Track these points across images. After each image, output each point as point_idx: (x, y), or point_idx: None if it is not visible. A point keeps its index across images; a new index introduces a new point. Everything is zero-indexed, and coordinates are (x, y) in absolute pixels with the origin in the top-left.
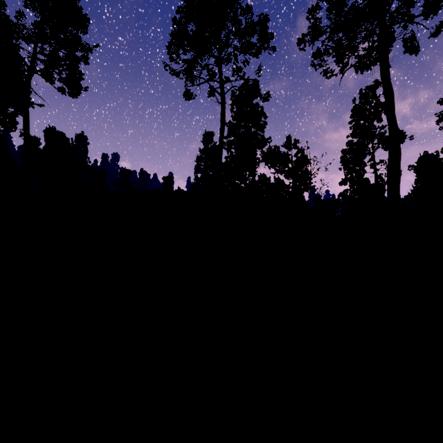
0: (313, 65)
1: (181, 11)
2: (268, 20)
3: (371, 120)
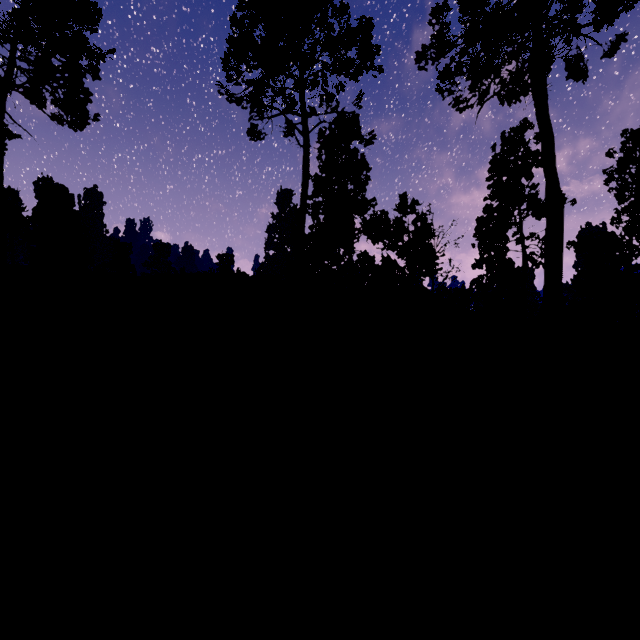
0: (439, 90)
1: (243, 7)
2: (373, 26)
3: (517, 176)
